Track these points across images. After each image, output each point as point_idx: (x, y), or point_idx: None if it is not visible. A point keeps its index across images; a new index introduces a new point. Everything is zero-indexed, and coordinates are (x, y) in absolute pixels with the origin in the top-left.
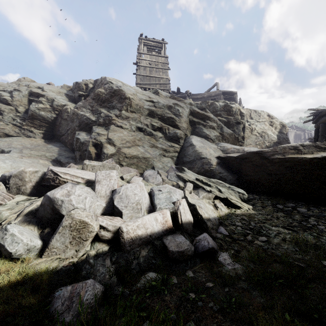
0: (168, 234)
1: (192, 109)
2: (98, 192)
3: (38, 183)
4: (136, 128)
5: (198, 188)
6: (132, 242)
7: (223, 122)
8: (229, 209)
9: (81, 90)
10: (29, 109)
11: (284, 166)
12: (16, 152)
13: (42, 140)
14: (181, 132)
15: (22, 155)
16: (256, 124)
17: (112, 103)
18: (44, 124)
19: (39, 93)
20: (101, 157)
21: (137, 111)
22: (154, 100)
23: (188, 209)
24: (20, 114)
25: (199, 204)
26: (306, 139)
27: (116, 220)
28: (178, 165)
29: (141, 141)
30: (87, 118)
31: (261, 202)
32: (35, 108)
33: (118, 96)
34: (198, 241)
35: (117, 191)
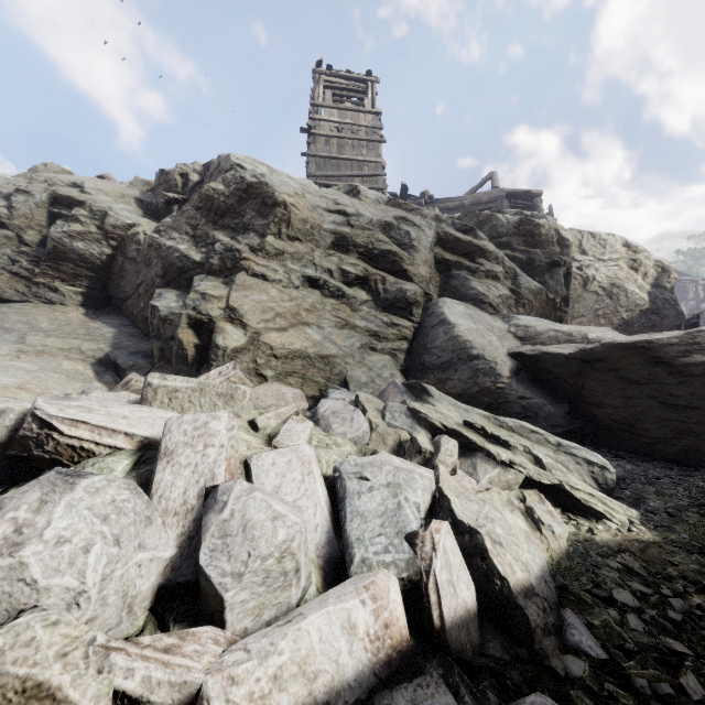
0: (396, 678)
1: (442, 232)
2: (159, 496)
3: (7, 446)
4: (302, 279)
5: (473, 453)
6: None
7: (516, 262)
8: (571, 519)
9: (172, 189)
10: (48, 237)
11: None
12: (8, 342)
13: (80, 311)
14: (416, 288)
15: (20, 350)
16: (597, 266)
17: (242, 218)
18: (85, 272)
19: (73, 199)
20: (209, 356)
21: (306, 238)
22: (347, 209)
23: (460, 560)
24: (28, 249)
25: (489, 523)
26: (701, 301)
27: (192, 647)
28: (408, 372)
29: (316, 312)
30: (183, 256)
31: (656, 492)
32: (63, 234)
33: (258, 198)
34: None
35: (218, 500)
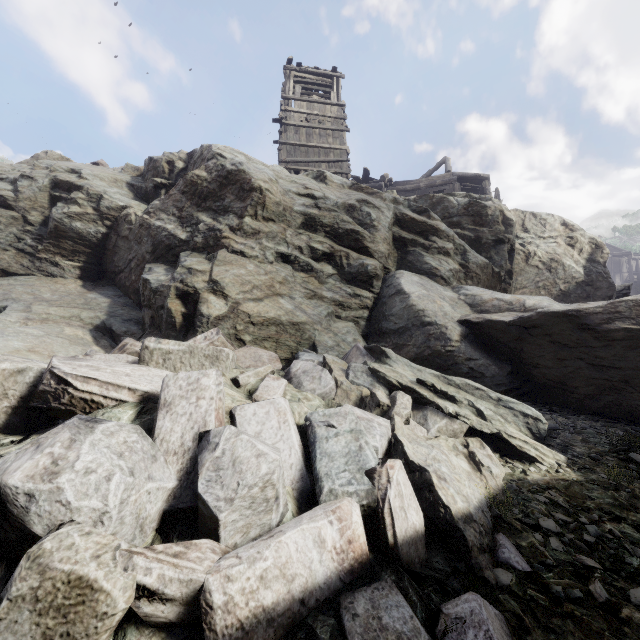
0: (358, 583)
1: (399, 213)
2: (160, 439)
3: (27, 400)
4: (275, 255)
5: (424, 406)
6: (243, 639)
7: (466, 240)
8: (508, 463)
9: (159, 174)
10: (50, 217)
11: (639, 349)
12: (16, 310)
13: (78, 283)
14: (376, 263)
15: (27, 317)
16: (538, 243)
17: (223, 201)
18: (82, 248)
19: (72, 183)
20: (195, 323)
21: (279, 219)
22: (315, 192)
23: (411, 491)
24: (32, 228)
25: (436, 463)
26: (634, 273)
27: (195, 554)
28: (369, 337)
29: (288, 285)
30: (170, 234)
31: (582, 440)
32: (63, 215)
33: (237, 184)
34: (453, 623)
35: (211, 441)
